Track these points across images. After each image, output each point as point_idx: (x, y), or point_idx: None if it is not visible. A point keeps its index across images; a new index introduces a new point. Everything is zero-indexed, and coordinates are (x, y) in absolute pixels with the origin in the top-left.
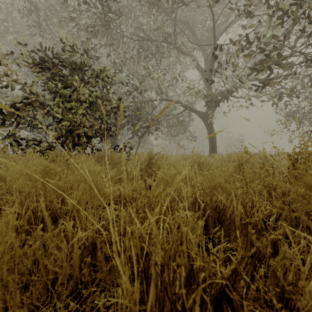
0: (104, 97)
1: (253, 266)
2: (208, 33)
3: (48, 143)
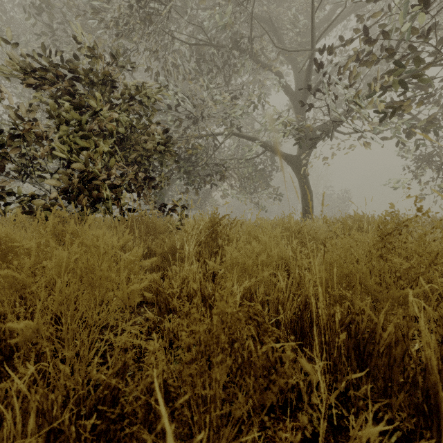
0: (143, 130)
1: None
2: (301, 38)
3: (50, 199)
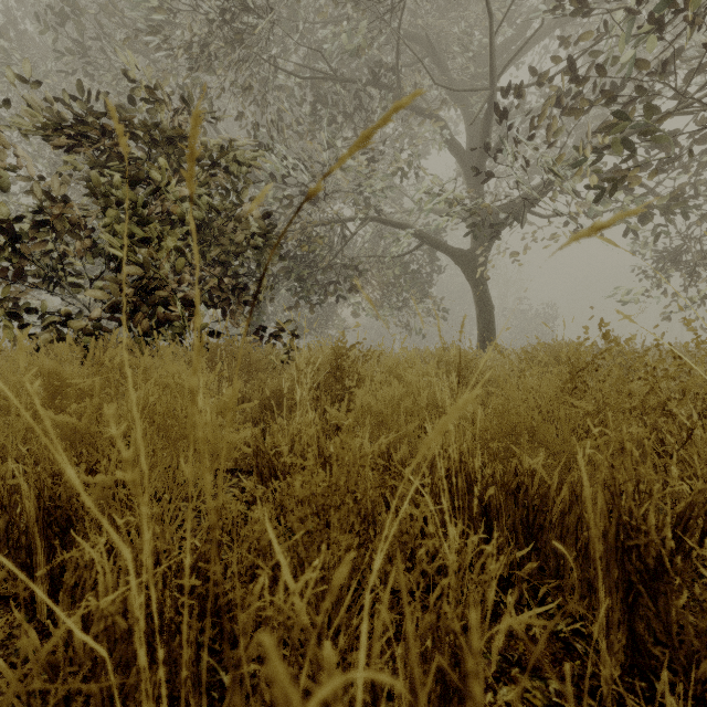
0: (231, 212)
1: (646, 680)
2: (477, 67)
3: (91, 319)
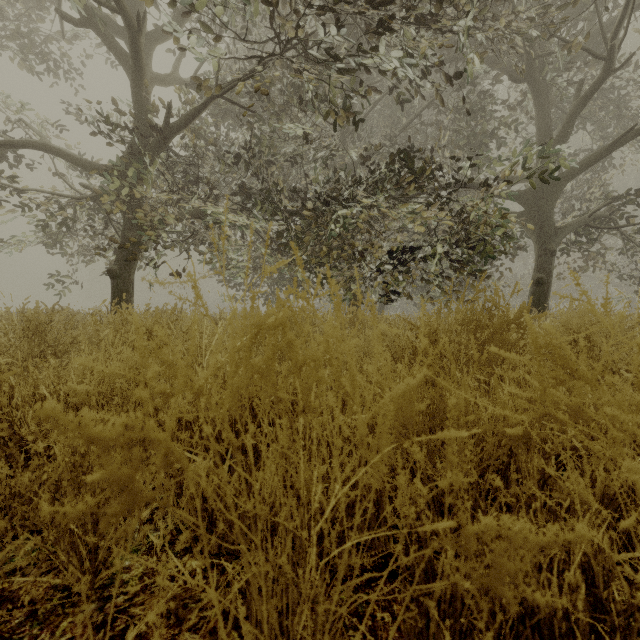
0: None
1: None
2: None
3: None
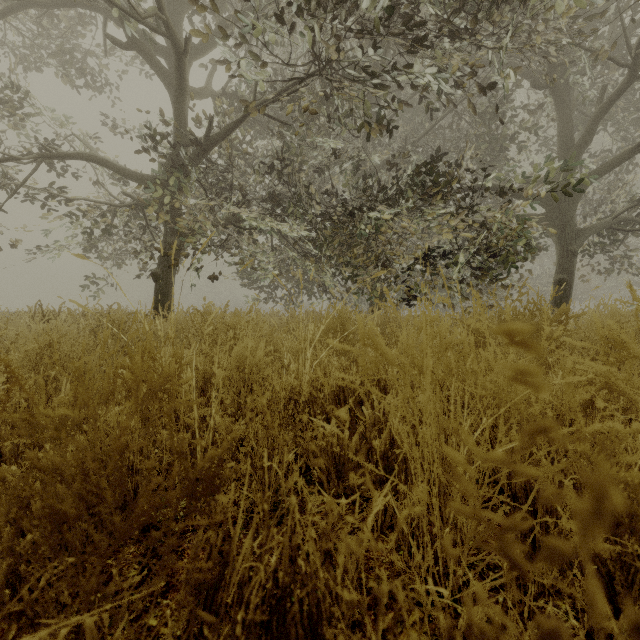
0: None
1: None
2: None
3: None
